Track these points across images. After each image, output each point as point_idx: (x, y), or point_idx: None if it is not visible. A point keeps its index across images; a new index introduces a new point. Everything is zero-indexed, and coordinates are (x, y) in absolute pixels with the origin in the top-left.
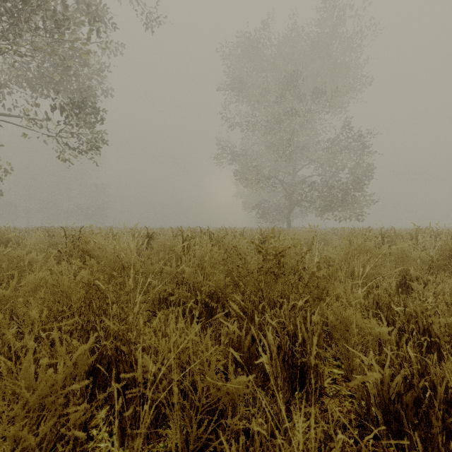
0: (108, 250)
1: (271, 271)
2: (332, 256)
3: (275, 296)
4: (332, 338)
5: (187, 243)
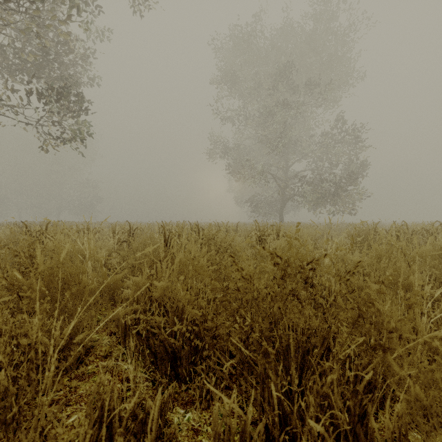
0: (68, 251)
1: (293, 295)
2: (354, 259)
3: (299, 337)
4: (386, 397)
5: (152, 248)
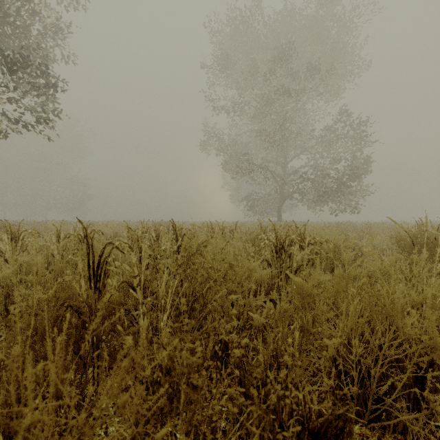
0: None
1: None
2: None
3: None
4: None
5: None
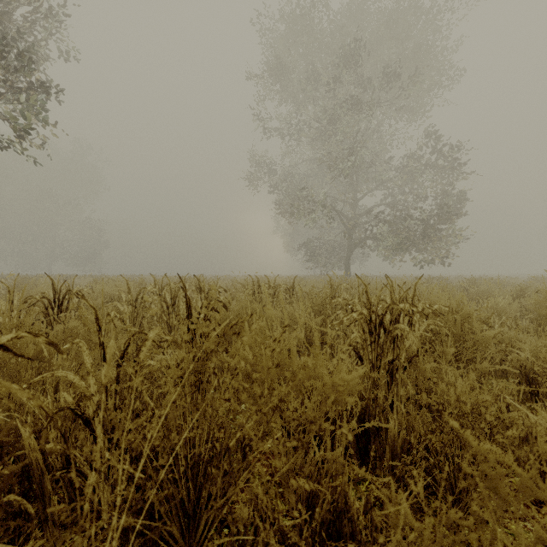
0: None
1: None
2: None
3: None
4: None
5: None
